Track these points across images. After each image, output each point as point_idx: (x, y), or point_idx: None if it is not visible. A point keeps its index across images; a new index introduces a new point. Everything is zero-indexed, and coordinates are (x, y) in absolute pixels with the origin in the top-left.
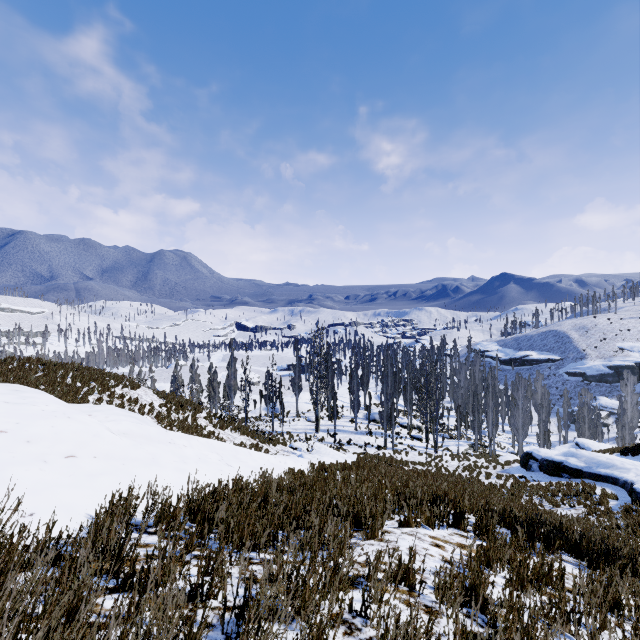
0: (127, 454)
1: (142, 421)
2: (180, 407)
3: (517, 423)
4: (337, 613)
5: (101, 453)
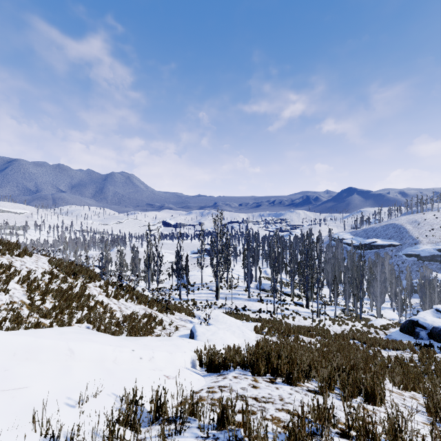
0: None
1: None
2: (71, 276)
3: (376, 292)
4: None
5: None
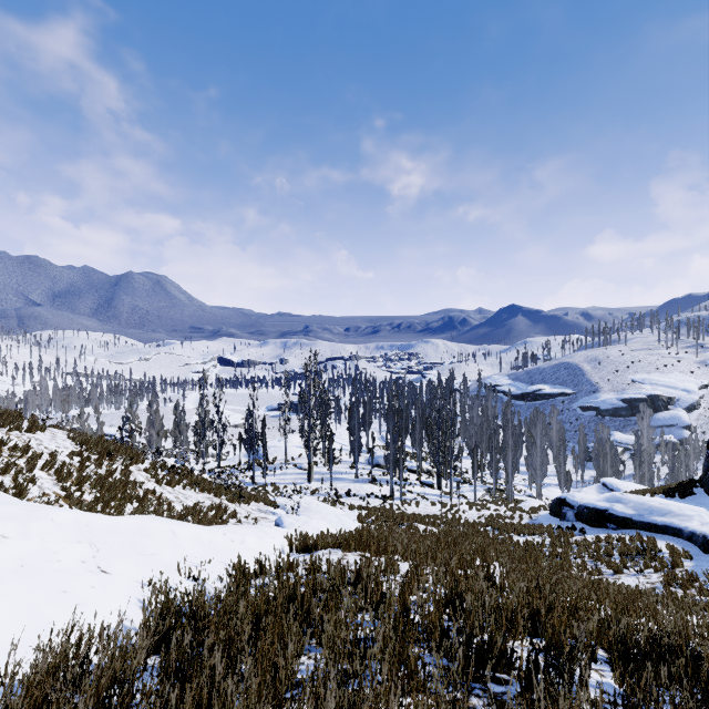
0: None
1: None
2: (106, 456)
3: (535, 463)
4: None
5: None
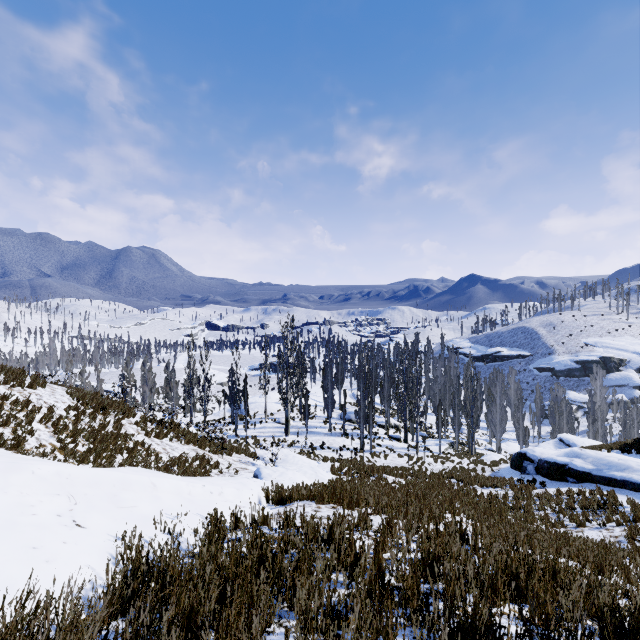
0: None
1: None
2: (100, 411)
3: (495, 419)
4: None
5: None
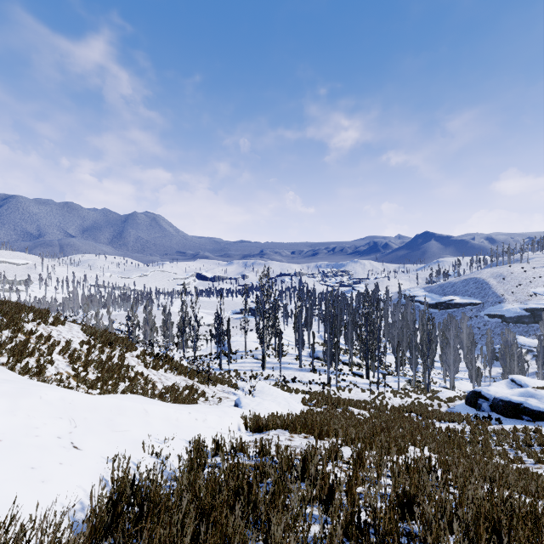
0: None
1: None
2: (108, 345)
3: (449, 360)
4: None
5: None
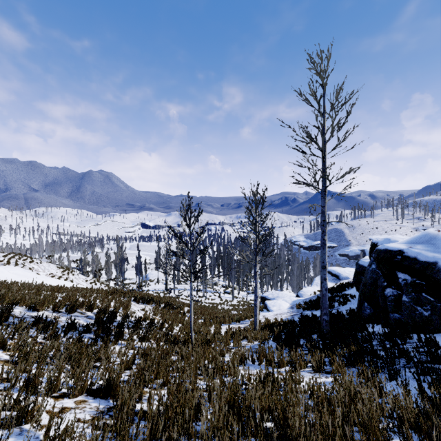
0: (13, 278)
1: (28, 272)
2: (68, 272)
3: (293, 284)
4: (28, 287)
5: (3, 277)
